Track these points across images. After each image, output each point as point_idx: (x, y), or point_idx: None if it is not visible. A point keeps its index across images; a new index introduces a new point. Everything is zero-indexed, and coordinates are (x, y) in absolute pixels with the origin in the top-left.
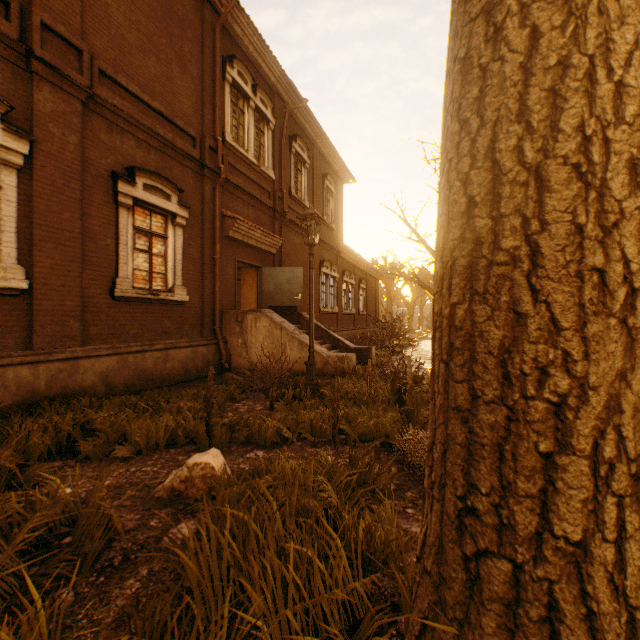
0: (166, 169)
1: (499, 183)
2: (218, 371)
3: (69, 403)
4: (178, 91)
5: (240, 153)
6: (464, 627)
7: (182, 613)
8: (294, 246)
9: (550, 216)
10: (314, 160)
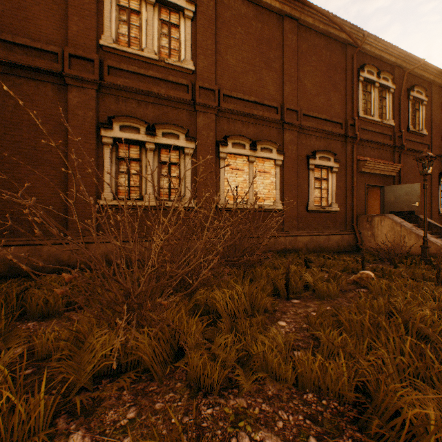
0: (327, 146)
1: None
2: (354, 249)
3: (297, 252)
4: (333, 103)
5: (368, 119)
6: None
7: None
8: (411, 167)
9: None
10: (432, 95)
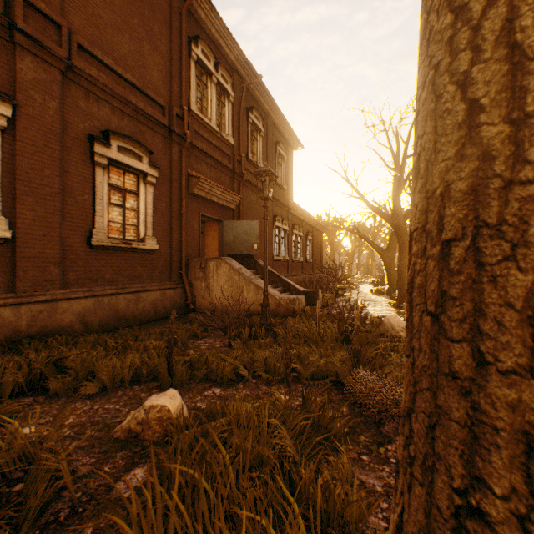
0: (138, 134)
1: (522, 72)
2: (184, 311)
3: (46, 341)
4: (149, 65)
5: (204, 121)
6: None
7: None
8: (251, 203)
9: None
10: (268, 129)
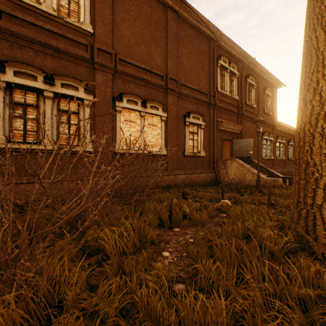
0: (198, 109)
1: (304, 136)
2: (215, 183)
3: (177, 187)
4: (201, 79)
5: (223, 93)
6: (296, 224)
7: None
8: (247, 128)
9: (314, 143)
10: (258, 83)
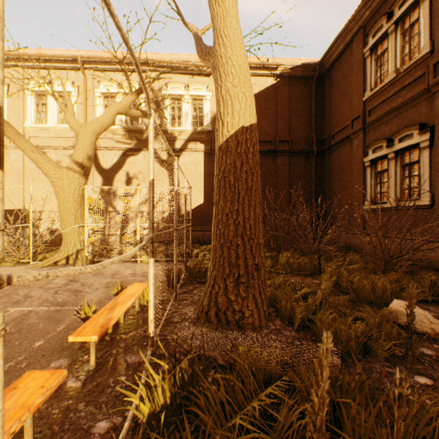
0: None
1: None
2: None
3: None
4: None
5: None
6: None
7: (321, 301)
8: None
9: None
10: None
